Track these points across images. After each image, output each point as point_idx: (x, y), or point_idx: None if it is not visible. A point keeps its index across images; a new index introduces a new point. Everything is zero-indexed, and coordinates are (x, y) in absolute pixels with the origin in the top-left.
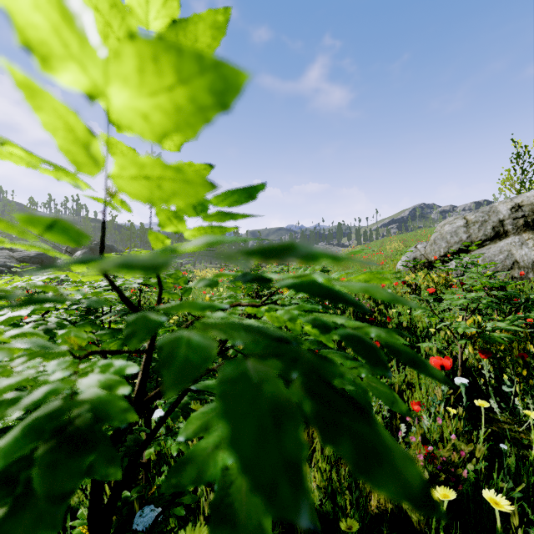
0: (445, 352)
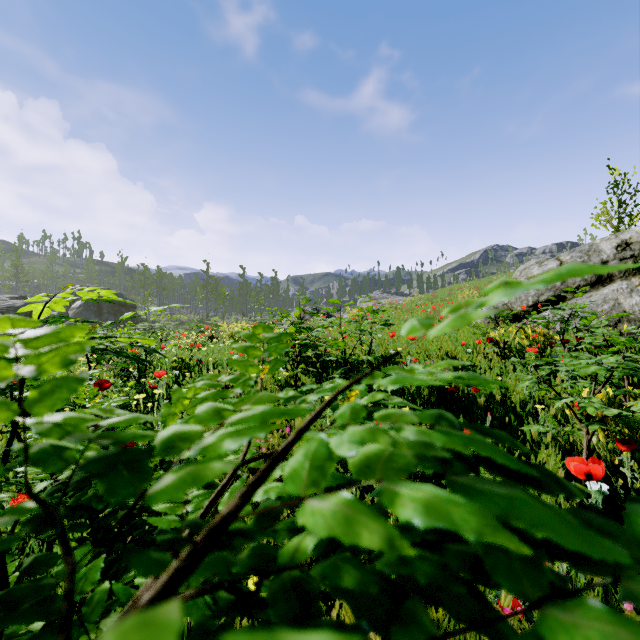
0: (558, 437)
